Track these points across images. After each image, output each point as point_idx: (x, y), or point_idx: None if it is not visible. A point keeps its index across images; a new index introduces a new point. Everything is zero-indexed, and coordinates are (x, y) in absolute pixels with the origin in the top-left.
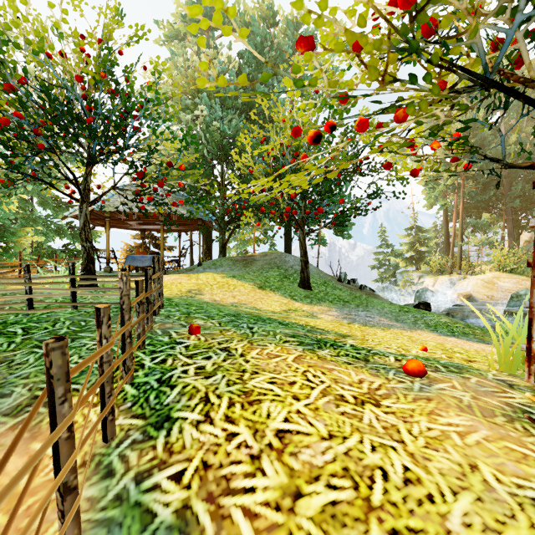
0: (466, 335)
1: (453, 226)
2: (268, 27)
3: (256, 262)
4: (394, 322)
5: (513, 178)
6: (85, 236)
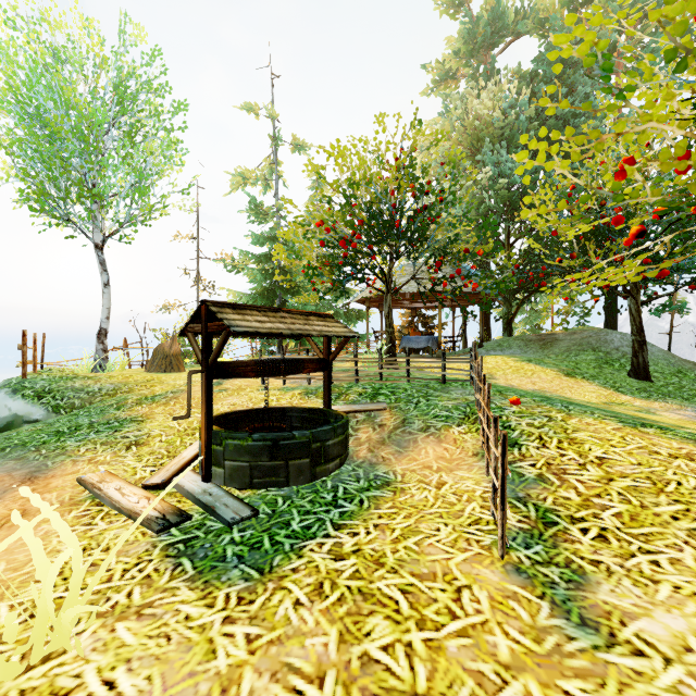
0: None
1: None
2: (576, 10)
3: (558, 343)
4: None
5: None
6: (389, 322)
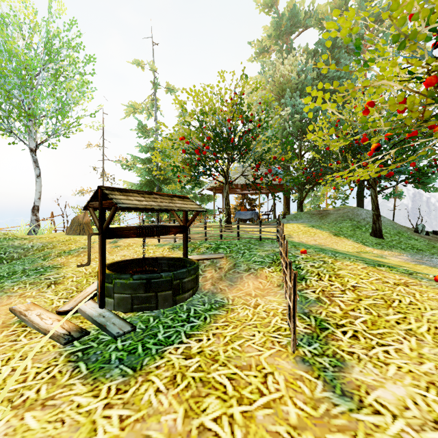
0: None
1: None
2: (340, 14)
3: (330, 216)
4: None
5: None
6: (227, 202)
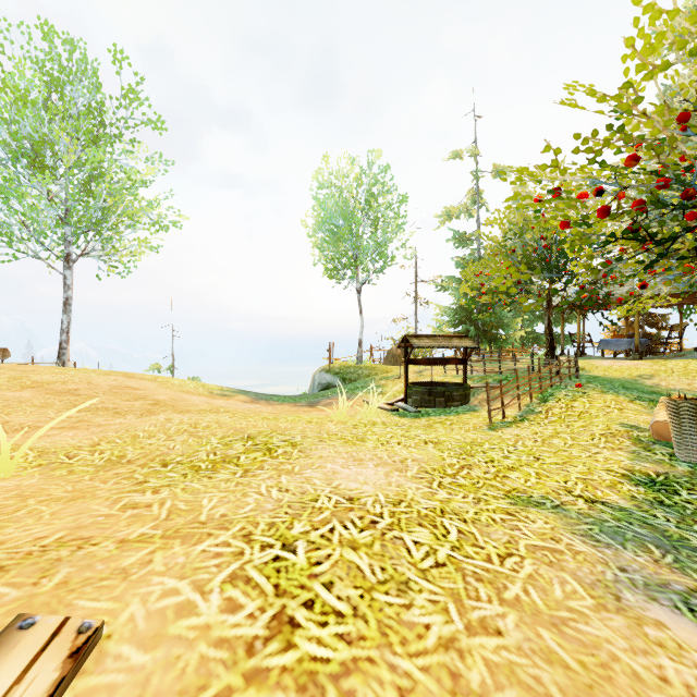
0: None
1: None
2: None
3: None
4: None
5: None
6: (548, 332)
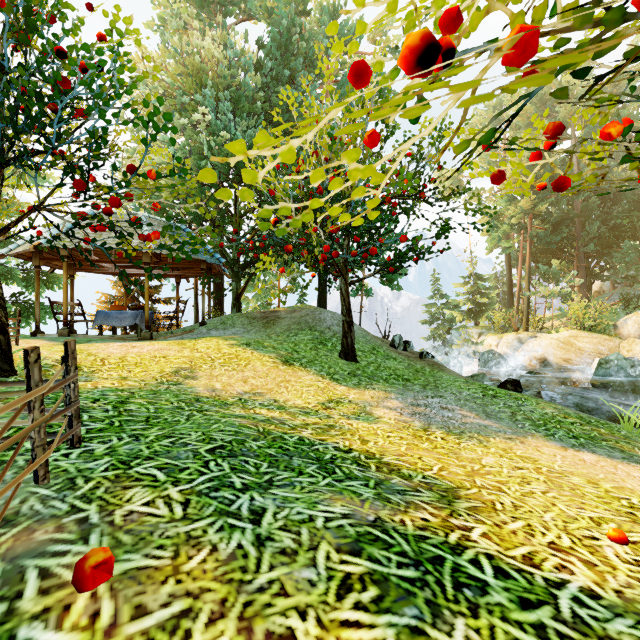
0: (597, 443)
1: (519, 273)
2: (297, 14)
3: (280, 321)
4: (485, 418)
5: (586, 218)
6: None
